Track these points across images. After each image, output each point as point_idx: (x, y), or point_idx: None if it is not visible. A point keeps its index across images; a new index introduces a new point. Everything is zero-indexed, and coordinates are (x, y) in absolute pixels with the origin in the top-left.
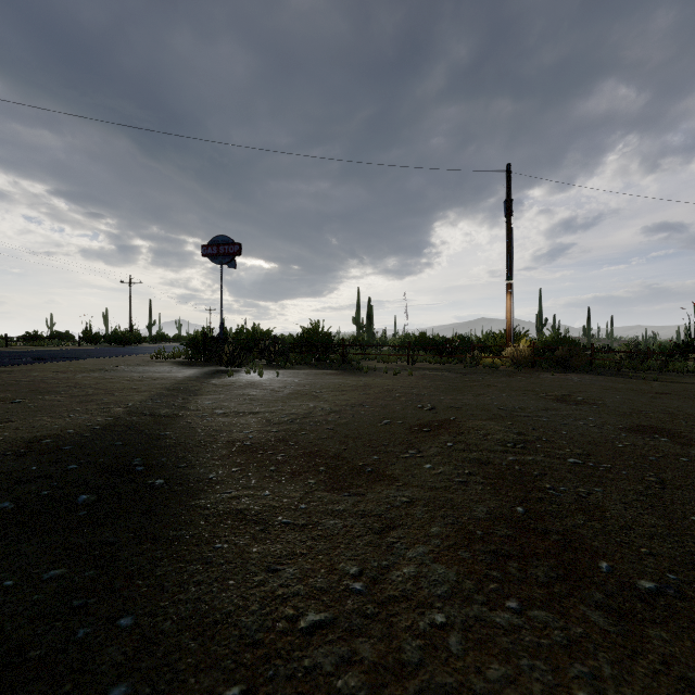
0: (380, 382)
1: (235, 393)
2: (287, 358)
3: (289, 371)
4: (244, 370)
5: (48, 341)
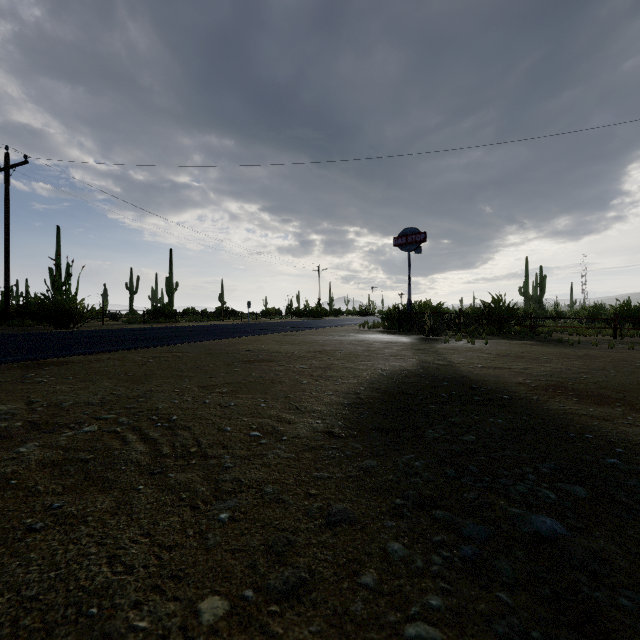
0: (601, 353)
1: (470, 355)
2: (476, 330)
3: (490, 341)
4: (454, 338)
5: (274, 315)
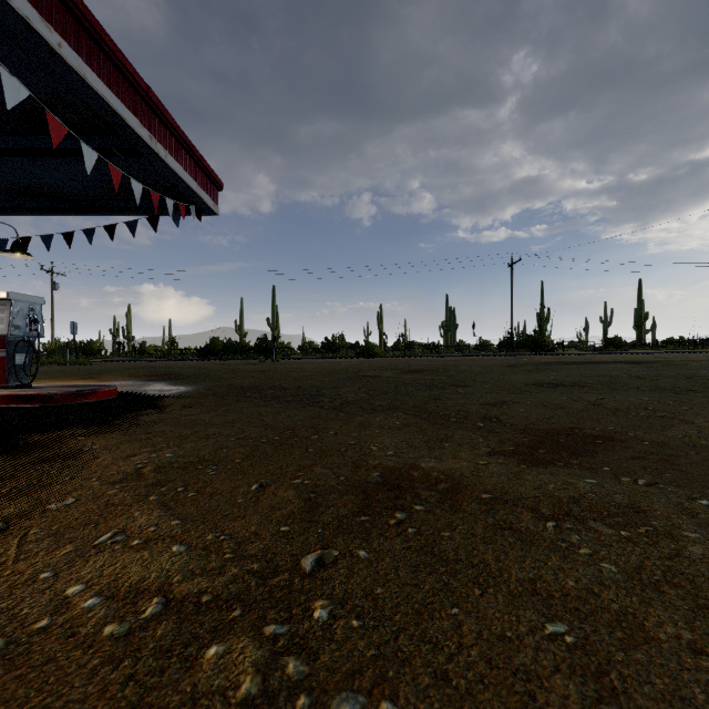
0: None
1: None
2: None
3: None
4: None
5: None
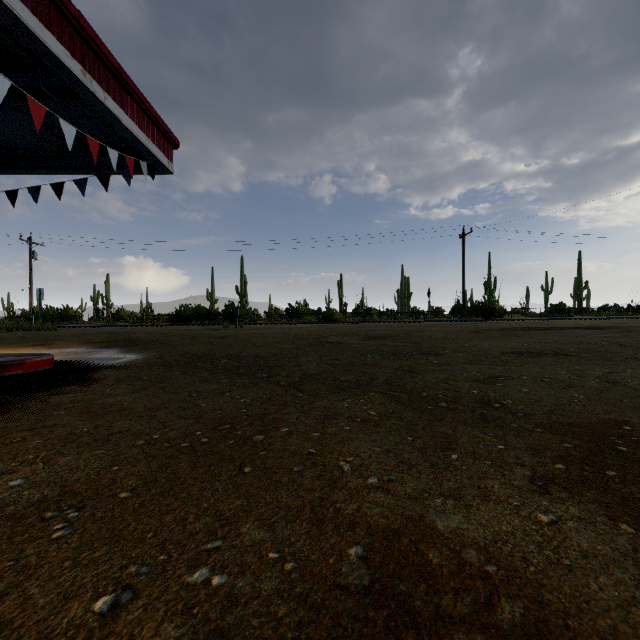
0: None
1: None
2: None
3: None
4: None
5: None
